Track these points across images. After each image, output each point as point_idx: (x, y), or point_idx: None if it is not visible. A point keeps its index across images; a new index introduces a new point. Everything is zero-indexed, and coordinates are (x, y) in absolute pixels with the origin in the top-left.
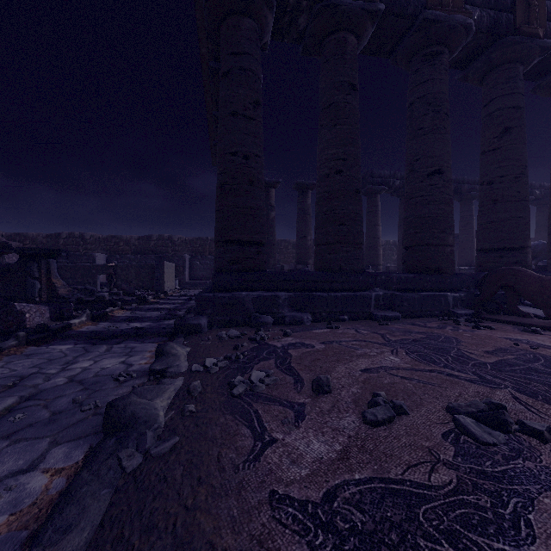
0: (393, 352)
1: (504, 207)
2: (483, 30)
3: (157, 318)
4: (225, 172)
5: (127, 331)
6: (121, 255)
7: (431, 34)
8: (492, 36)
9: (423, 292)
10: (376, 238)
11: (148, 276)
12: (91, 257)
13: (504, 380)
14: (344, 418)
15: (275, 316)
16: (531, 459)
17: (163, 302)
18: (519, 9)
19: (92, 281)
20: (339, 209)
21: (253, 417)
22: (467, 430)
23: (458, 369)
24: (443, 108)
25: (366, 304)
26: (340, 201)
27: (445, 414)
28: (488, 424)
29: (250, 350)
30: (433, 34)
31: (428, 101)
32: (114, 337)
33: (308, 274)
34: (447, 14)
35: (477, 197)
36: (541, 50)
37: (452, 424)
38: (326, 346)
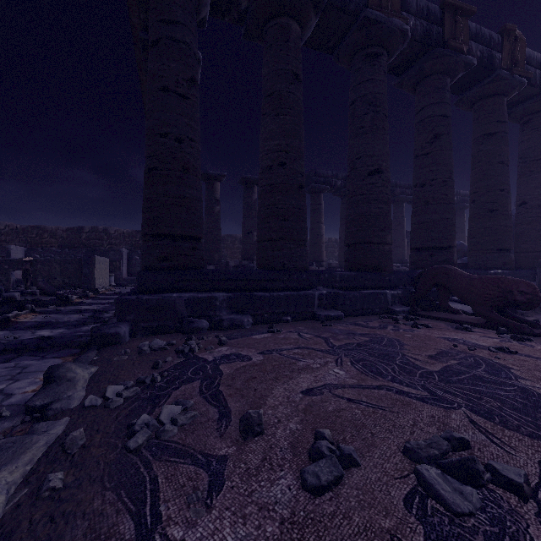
0: (338, 362)
1: (435, 208)
2: (417, 38)
3: (76, 322)
4: (154, 155)
5: (29, 342)
6: (45, 248)
7: (372, 34)
8: (424, 46)
9: (364, 290)
10: (320, 235)
11: (76, 272)
12: (5, 250)
13: (455, 396)
14: (277, 482)
15: (211, 320)
16: (520, 537)
17: (90, 302)
18: (447, 24)
19: (4, 278)
20: (282, 204)
21: (146, 494)
22: (435, 491)
23: (407, 383)
24: (383, 109)
25: (309, 303)
26: (283, 195)
27: (403, 459)
28: (457, 475)
29: (174, 368)
30: (373, 35)
31: (368, 100)
32: (5, 351)
33: (249, 272)
34: (386, 16)
35: (407, 200)
36: (465, 65)
37: (413, 478)
38: (265, 357)
